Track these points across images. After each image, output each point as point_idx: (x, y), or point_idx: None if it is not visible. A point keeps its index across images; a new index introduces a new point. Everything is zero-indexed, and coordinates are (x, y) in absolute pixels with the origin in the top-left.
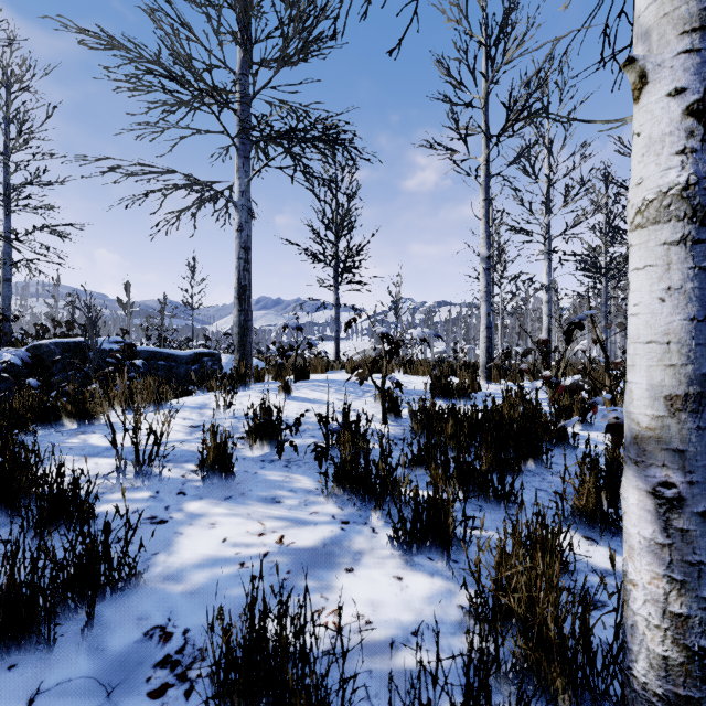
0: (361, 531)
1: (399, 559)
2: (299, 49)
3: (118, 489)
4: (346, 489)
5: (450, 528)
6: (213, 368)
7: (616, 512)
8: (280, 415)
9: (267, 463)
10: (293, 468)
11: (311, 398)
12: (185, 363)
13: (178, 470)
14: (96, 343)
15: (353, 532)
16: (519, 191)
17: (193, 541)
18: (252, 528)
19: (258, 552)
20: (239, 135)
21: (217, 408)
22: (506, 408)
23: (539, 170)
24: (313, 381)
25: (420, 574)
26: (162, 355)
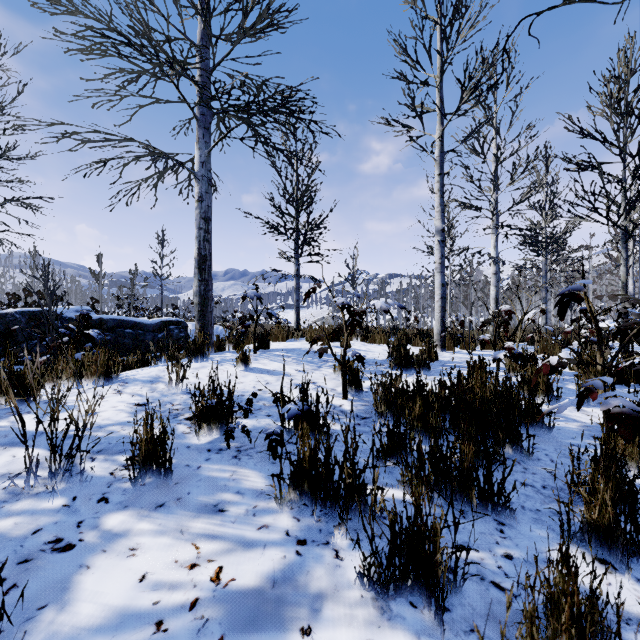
0: (321, 556)
1: (372, 607)
2: (259, 20)
3: (27, 494)
4: (304, 492)
5: (441, 570)
6: (179, 336)
7: (636, 528)
8: (236, 389)
9: (214, 454)
10: (244, 459)
11: (270, 369)
12: (152, 331)
13: (107, 465)
14: (55, 313)
15: (311, 558)
16: (469, 169)
17: (100, 580)
18: (182, 556)
19: (185, 599)
20: (200, 106)
21: (169, 383)
22: (478, 386)
23: (488, 149)
24: (273, 350)
25: (402, 635)
26: (129, 324)
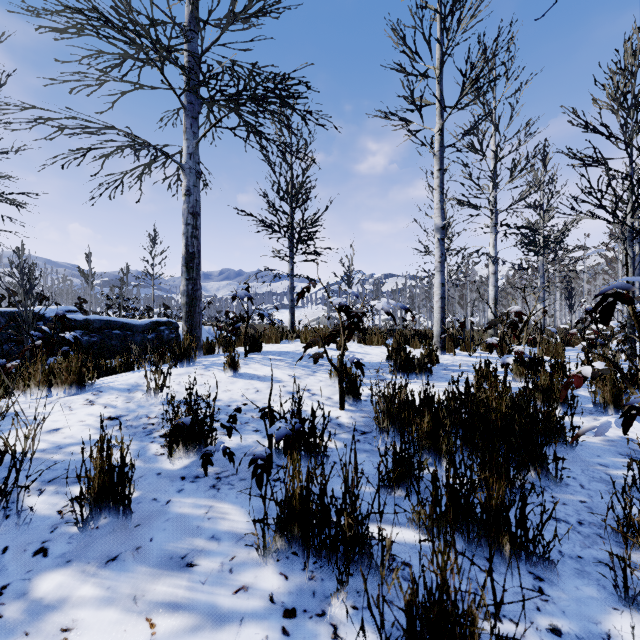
0: (315, 636)
1: None
2: (250, 2)
3: None
4: (294, 538)
5: None
6: (170, 337)
7: None
8: (222, 398)
9: (188, 483)
10: (223, 490)
11: (261, 375)
12: (142, 332)
13: (57, 499)
14: (31, 314)
15: (302, 639)
16: (467, 166)
17: None
18: (130, 639)
19: None
20: (187, 94)
21: (148, 392)
22: (493, 398)
23: (487, 146)
24: (266, 353)
25: None
26: (117, 324)
